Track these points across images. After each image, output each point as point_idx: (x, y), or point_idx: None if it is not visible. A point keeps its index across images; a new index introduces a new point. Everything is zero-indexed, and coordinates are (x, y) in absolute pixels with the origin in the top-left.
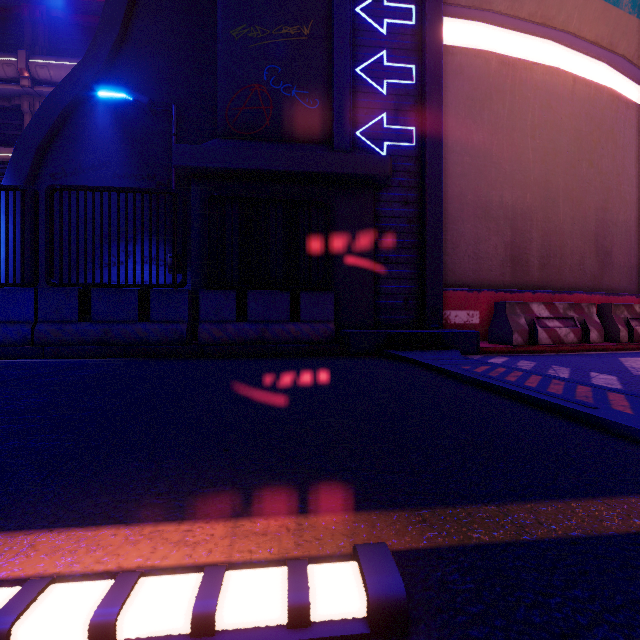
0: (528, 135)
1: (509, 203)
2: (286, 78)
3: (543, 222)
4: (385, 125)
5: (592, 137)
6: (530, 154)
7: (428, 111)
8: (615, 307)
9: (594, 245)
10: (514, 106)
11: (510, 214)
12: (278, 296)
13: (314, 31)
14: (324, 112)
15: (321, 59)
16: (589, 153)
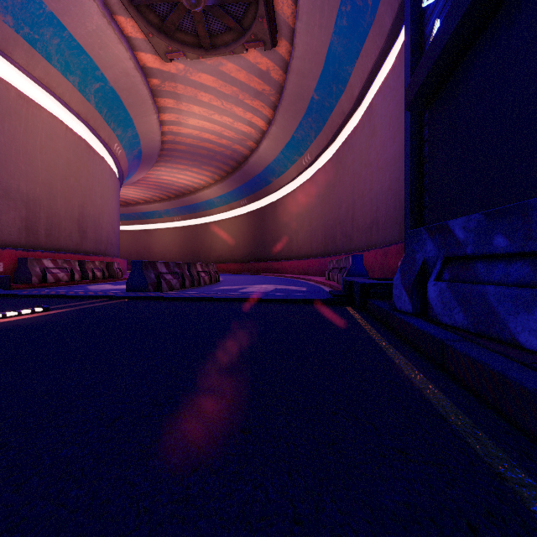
0: (38, 150)
1: (25, 191)
2: None
3: (48, 208)
4: None
5: (77, 164)
6: (40, 163)
7: None
8: (87, 262)
9: (78, 226)
10: (28, 128)
11: (25, 199)
12: None
13: None
14: None
15: None
16: (75, 173)
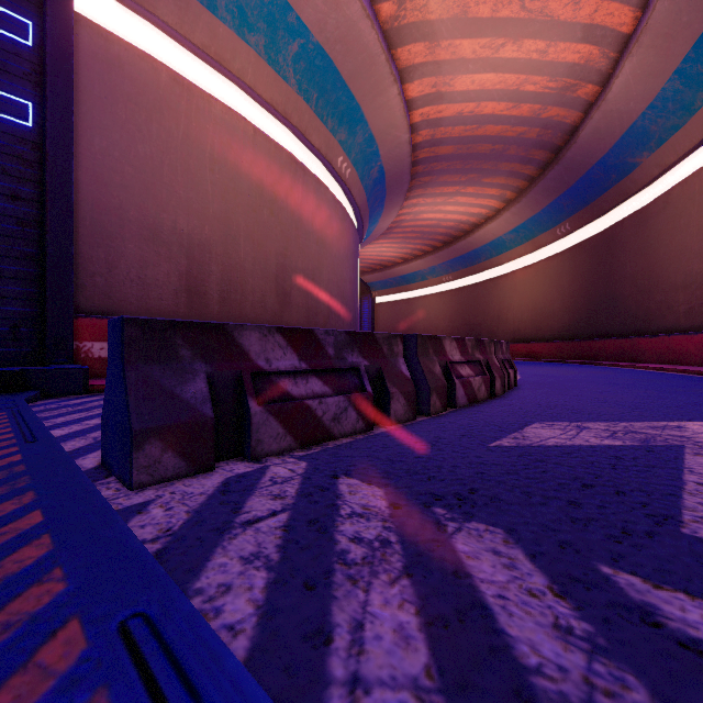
0: (207, 167)
1: (185, 231)
2: None
3: (224, 257)
4: None
5: (273, 189)
6: (209, 186)
7: (50, 89)
8: None
9: (275, 286)
10: (191, 131)
11: (186, 242)
12: None
13: None
14: None
15: None
16: (270, 203)
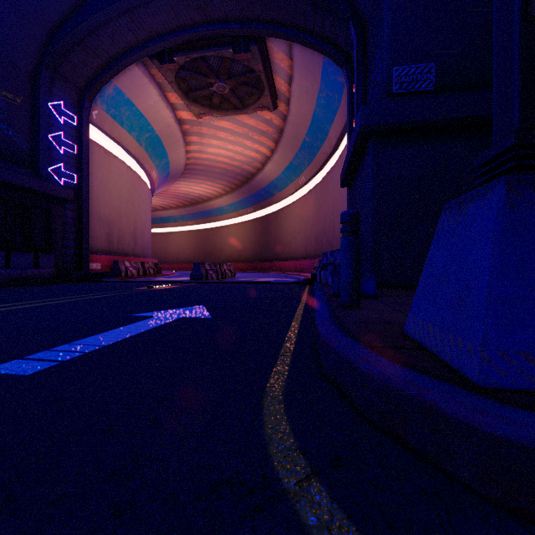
0: (114, 186)
1: (107, 215)
2: (6, 122)
3: (118, 225)
4: (63, 169)
5: (132, 192)
6: (114, 195)
7: (84, 171)
8: (145, 263)
9: (133, 236)
10: (109, 172)
11: (108, 220)
12: (28, 255)
13: (24, 103)
14: (30, 151)
15: (28, 121)
16: (132, 198)
